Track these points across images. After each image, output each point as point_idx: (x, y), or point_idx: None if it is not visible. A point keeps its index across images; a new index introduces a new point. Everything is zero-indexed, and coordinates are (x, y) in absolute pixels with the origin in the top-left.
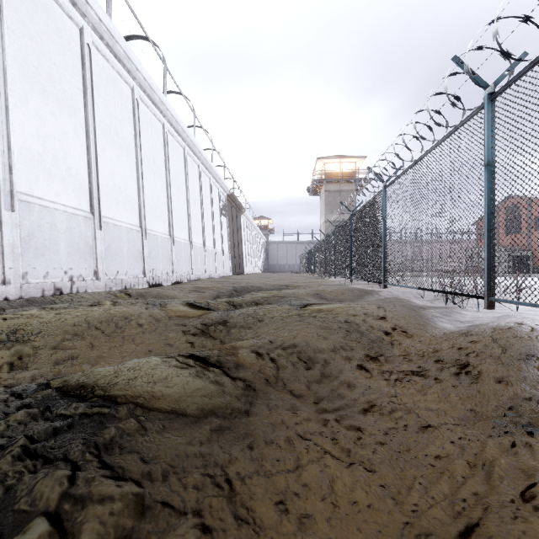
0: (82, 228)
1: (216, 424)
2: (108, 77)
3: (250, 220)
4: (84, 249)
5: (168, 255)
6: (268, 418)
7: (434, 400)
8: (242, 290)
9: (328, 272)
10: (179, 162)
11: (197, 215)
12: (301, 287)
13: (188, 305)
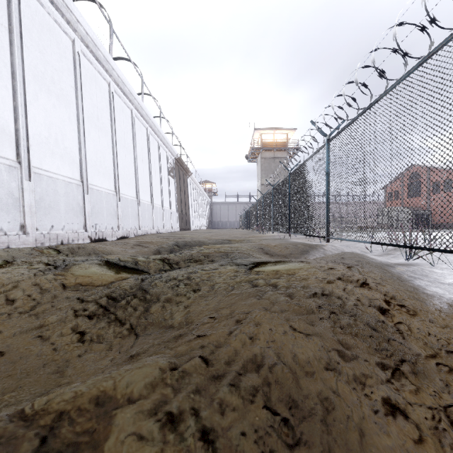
0: (4, 177)
1: None
2: (42, 23)
3: (196, 182)
4: (7, 201)
5: (114, 211)
6: None
7: None
8: (185, 244)
9: (265, 228)
10: (127, 123)
11: (145, 174)
12: (243, 242)
13: (107, 265)
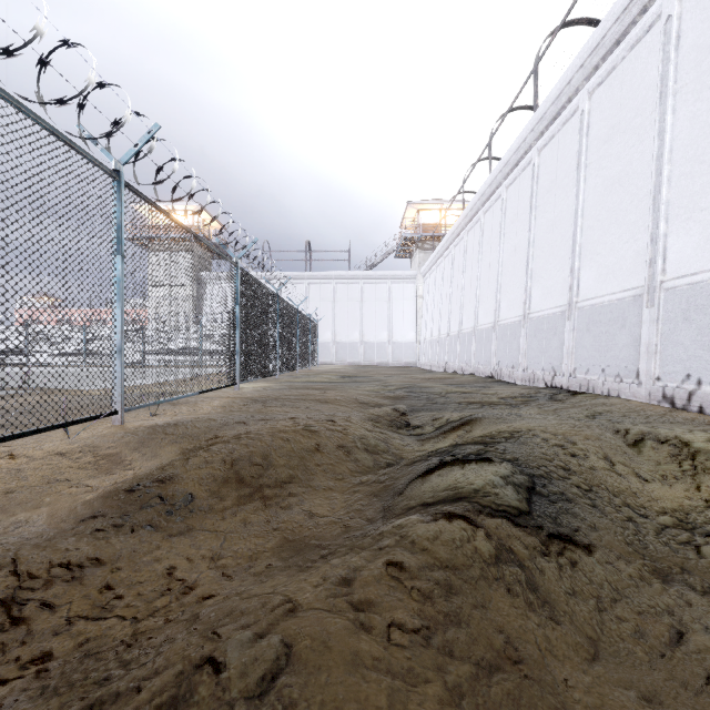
0: None
1: (398, 486)
2: None
3: None
4: None
5: None
6: (369, 510)
7: (177, 556)
8: None
9: None
10: None
11: None
12: None
13: None
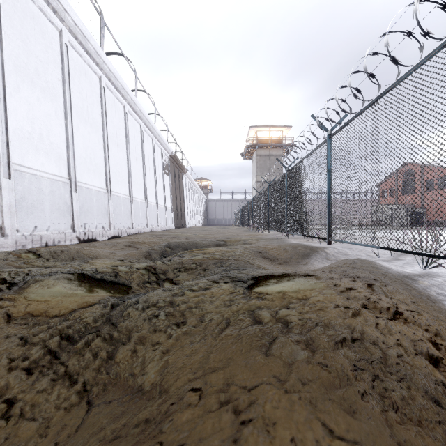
0: None
1: None
2: (25, 10)
3: (192, 180)
4: None
5: (105, 209)
6: None
7: None
8: (177, 246)
9: (261, 226)
10: (119, 119)
11: (138, 171)
12: (239, 242)
13: (78, 280)
